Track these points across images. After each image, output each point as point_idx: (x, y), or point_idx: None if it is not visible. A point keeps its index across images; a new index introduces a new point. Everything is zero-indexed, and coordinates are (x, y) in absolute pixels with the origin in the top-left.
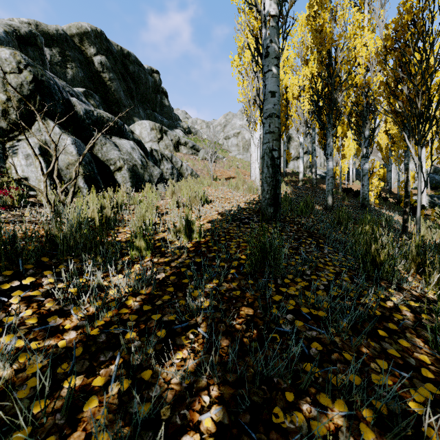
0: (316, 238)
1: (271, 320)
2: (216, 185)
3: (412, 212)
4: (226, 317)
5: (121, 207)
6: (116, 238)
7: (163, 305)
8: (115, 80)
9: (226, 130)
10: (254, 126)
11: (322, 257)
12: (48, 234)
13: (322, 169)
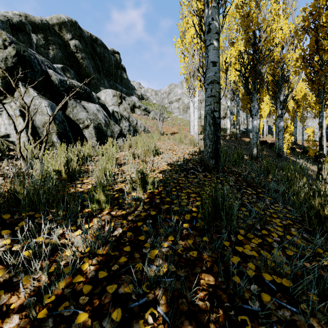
0: (254, 187)
1: (235, 292)
2: (164, 139)
3: (316, 160)
4: (187, 291)
5: (87, 158)
6: (80, 188)
7: (120, 270)
8: (86, 58)
9: (170, 97)
10: (193, 92)
11: (266, 208)
12: (10, 191)
13: (242, 126)
